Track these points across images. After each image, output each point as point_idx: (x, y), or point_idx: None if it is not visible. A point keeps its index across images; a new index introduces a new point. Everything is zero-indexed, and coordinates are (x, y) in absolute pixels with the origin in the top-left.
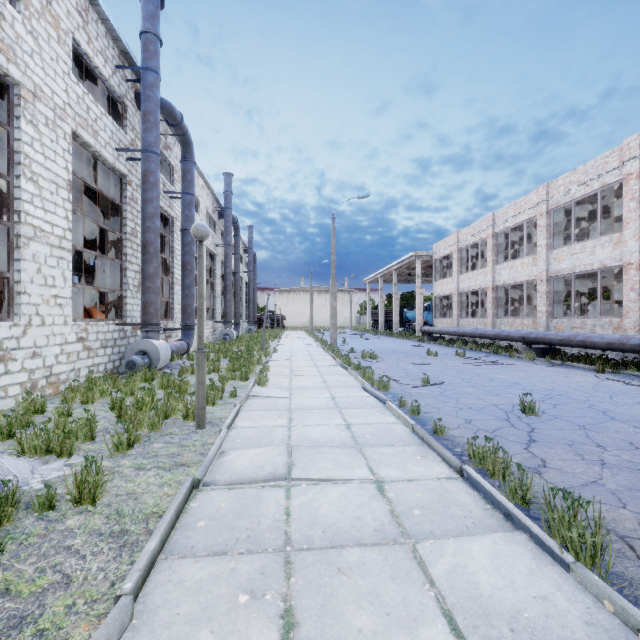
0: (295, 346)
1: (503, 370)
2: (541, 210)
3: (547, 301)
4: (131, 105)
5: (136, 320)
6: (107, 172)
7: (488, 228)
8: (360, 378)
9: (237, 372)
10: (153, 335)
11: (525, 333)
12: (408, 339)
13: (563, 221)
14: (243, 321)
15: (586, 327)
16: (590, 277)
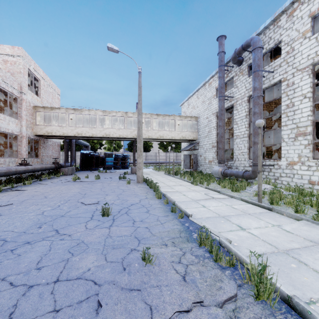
0: None
1: None
2: None
3: None
4: None
5: None
6: None
7: None
8: None
9: None
10: None
11: None
12: None
13: None
14: None
15: None
16: None
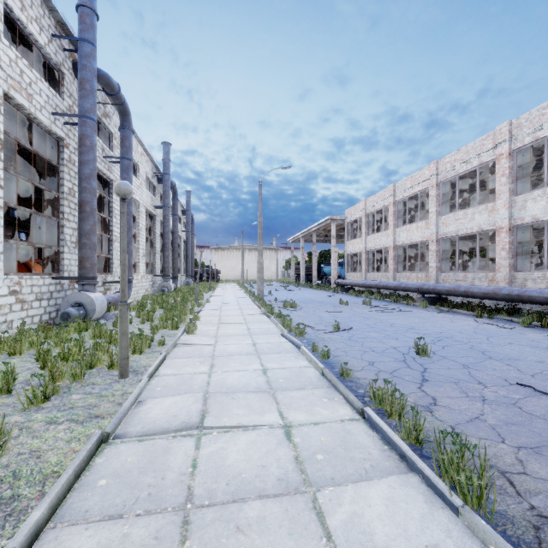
0: (227, 297)
1: (402, 316)
2: (432, 183)
3: (437, 258)
4: (68, 73)
5: (74, 274)
6: (44, 135)
7: (390, 197)
8: (280, 325)
9: (170, 321)
10: (89, 288)
11: (419, 285)
12: (324, 290)
13: (449, 192)
14: (181, 275)
15: (467, 280)
16: (470, 239)
